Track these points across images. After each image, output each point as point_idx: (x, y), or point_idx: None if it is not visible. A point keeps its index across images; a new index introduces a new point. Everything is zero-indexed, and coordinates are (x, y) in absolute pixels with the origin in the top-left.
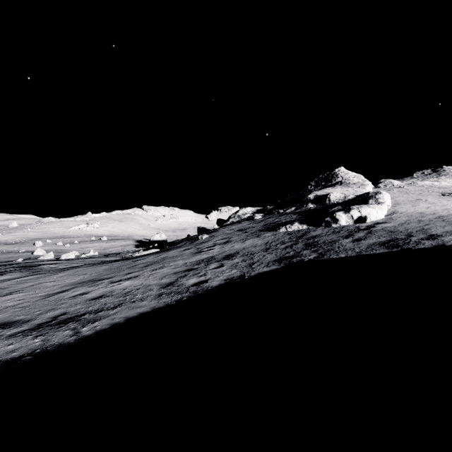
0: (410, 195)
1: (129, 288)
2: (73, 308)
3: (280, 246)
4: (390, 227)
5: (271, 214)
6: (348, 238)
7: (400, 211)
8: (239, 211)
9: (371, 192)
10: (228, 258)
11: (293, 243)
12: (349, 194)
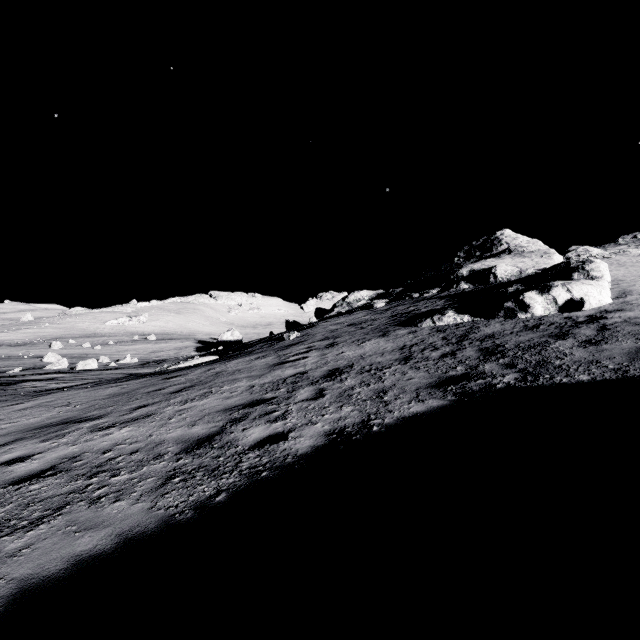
0: (630, 268)
1: (117, 449)
2: None
3: (431, 354)
4: None
5: (400, 300)
6: (566, 338)
7: (636, 291)
8: (350, 296)
9: (573, 261)
10: (333, 378)
11: (454, 347)
12: (527, 267)
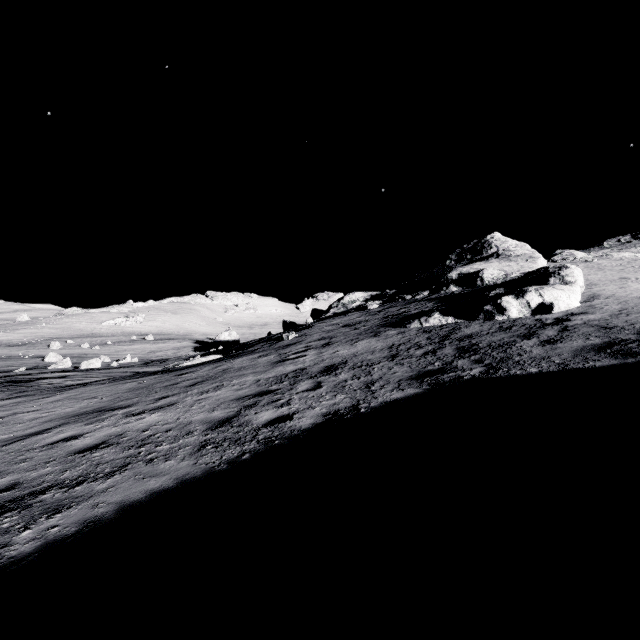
0: (607, 272)
1: (153, 428)
2: (36, 472)
3: (415, 352)
4: (598, 321)
5: (393, 301)
6: (530, 338)
7: (604, 295)
8: (345, 297)
9: (551, 266)
10: (329, 373)
11: (436, 346)
12: (513, 271)
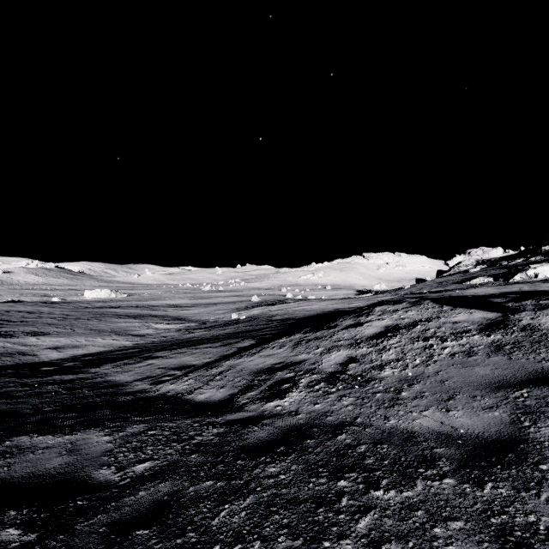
0: None
1: (357, 305)
2: (340, 307)
3: None
4: None
5: (492, 266)
6: None
7: None
8: (460, 263)
9: None
10: None
11: None
12: None
